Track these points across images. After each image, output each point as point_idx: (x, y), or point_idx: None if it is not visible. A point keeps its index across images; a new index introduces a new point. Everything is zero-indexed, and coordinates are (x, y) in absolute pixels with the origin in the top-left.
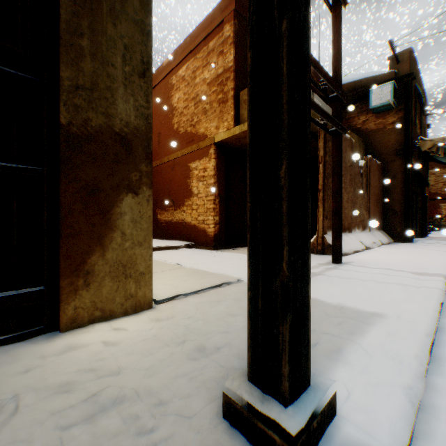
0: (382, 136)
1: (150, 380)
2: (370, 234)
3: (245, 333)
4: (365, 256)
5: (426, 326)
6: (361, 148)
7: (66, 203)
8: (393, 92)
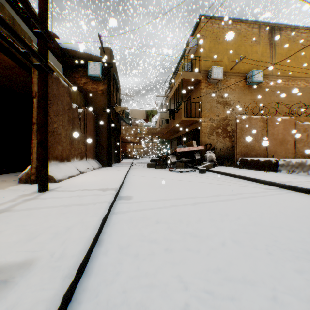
0: (96, 97)
1: None
2: (87, 162)
3: None
4: (76, 179)
5: (74, 259)
6: (82, 101)
7: None
8: (102, 70)
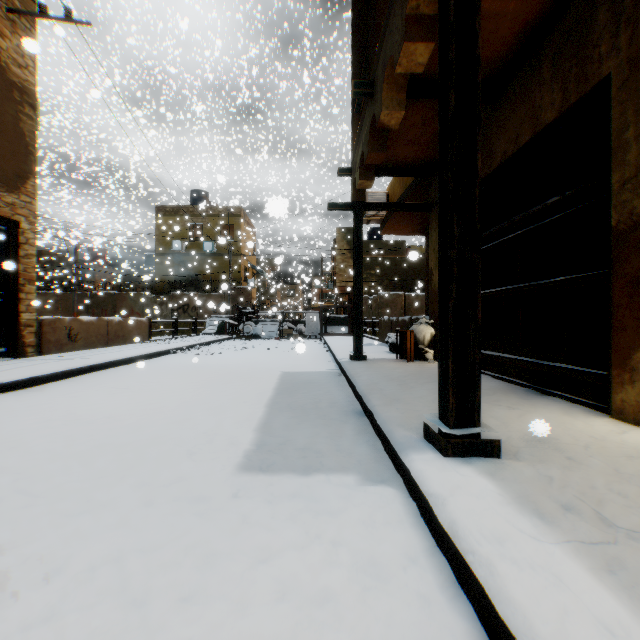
0: None
1: (516, 428)
2: None
3: (607, 478)
4: None
5: None
6: None
7: (613, 298)
8: None
